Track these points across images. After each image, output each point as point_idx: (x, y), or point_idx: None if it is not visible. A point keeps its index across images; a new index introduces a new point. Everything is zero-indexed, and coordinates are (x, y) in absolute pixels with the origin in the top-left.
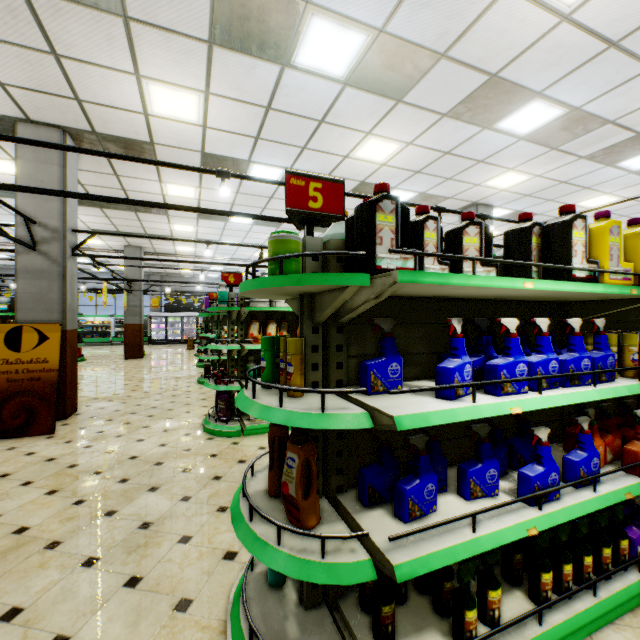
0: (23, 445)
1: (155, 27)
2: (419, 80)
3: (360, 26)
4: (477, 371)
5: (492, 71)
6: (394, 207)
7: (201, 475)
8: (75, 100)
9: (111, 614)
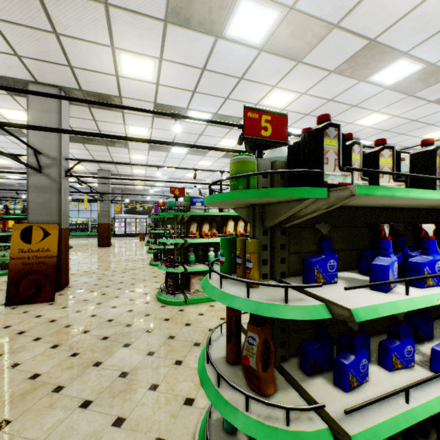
0: (33, 309)
1: (127, 10)
2: (316, 45)
3: (276, 5)
4: (397, 266)
5: (371, 37)
6: (337, 133)
7: (160, 335)
8: (68, 67)
9: None
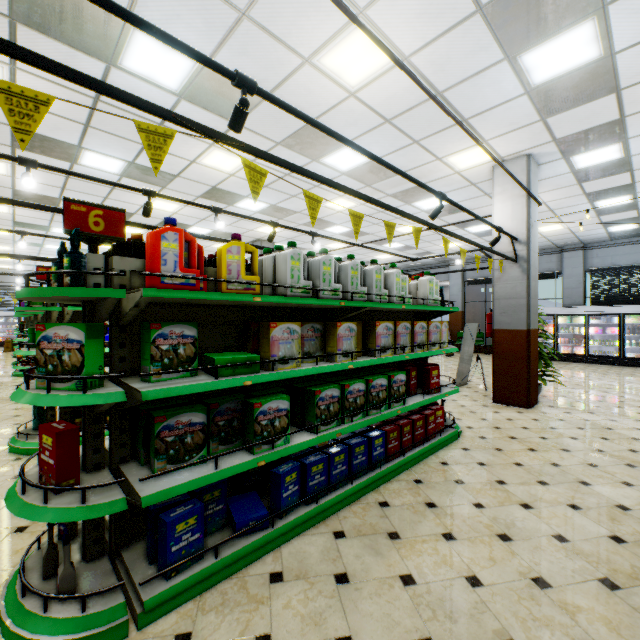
0: None
1: None
2: (171, 182)
3: (119, 159)
4: None
5: (212, 185)
6: None
7: (5, 416)
8: None
9: None
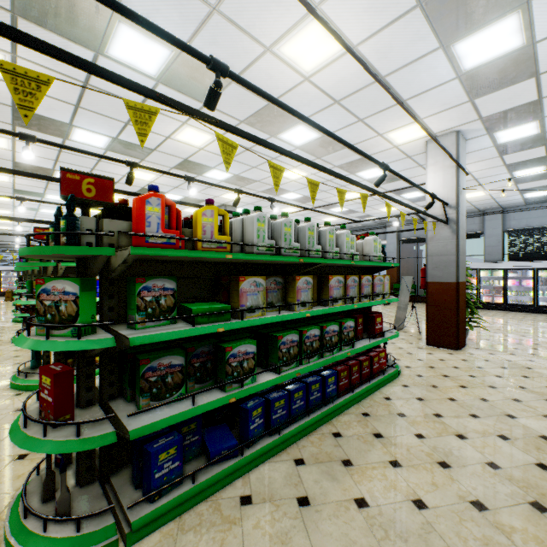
0: None
1: None
2: (148, 155)
3: (104, 135)
4: None
5: (184, 158)
6: None
7: (7, 356)
8: None
9: None
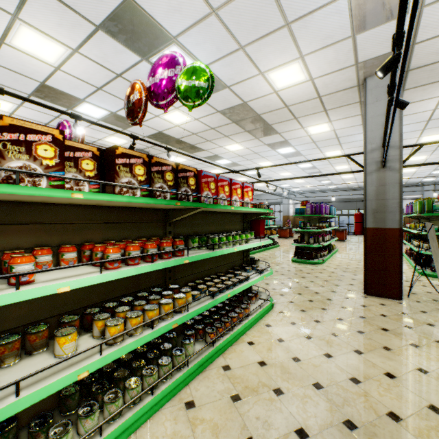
0: None
1: None
2: None
3: None
4: None
5: None
6: None
7: None
8: None
9: None
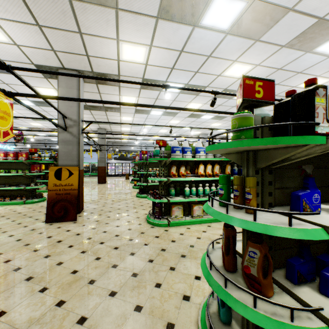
0: (64, 226)
1: (130, 12)
2: (272, 26)
3: None
4: None
5: (321, 15)
6: (324, 93)
7: (154, 247)
8: (86, 56)
9: (132, 327)
